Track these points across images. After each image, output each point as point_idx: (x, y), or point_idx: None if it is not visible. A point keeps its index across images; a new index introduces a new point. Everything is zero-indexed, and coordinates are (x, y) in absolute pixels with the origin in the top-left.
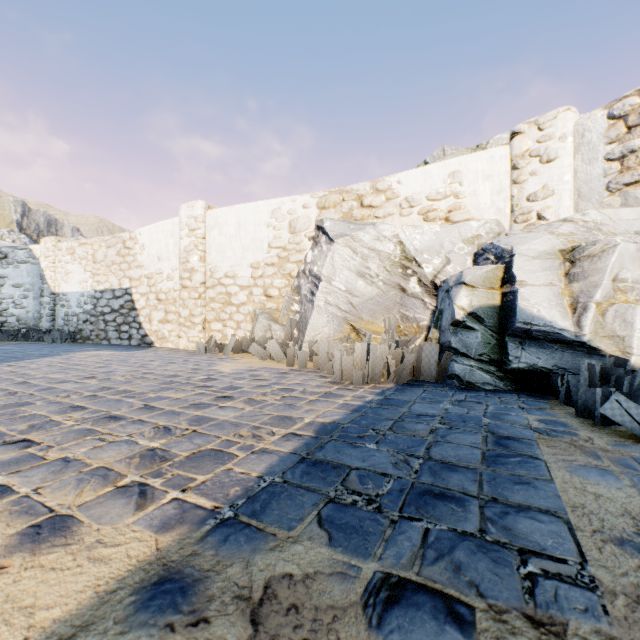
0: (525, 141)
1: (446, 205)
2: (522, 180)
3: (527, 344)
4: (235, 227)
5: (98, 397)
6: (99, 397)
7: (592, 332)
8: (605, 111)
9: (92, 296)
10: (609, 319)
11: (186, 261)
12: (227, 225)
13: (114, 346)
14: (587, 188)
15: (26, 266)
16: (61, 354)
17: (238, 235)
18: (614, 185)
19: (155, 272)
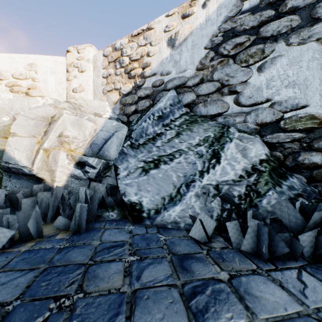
0: (72, 57)
1: (27, 84)
2: (70, 79)
3: (13, 177)
4: None
5: None
6: None
7: (40, 168)
8: (102, 51)
9: None
10: (51, 159)
11: None
12: None
13: None
14: (97, 90)
15: None
16: None
17: None
18: (105, 91)
19: None
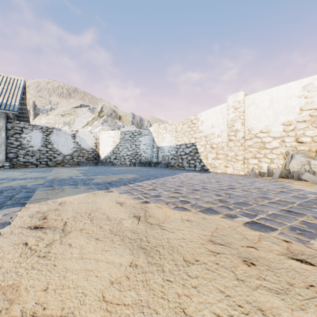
0: None
1: None
2: None
3: None
4: (268, 102)
5: (281, 204)
6: (282, 204)
7: None
8: None
9: (175, 147)
10: None
11: (232, 126)
12: (261, 102)
13: (189, 170)
14: None
15: (147, 136)
16: (178, 173)
17: (271, 106)
18: None
19: (209, 134)
